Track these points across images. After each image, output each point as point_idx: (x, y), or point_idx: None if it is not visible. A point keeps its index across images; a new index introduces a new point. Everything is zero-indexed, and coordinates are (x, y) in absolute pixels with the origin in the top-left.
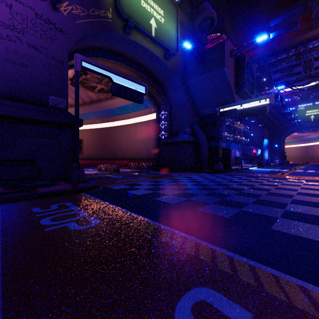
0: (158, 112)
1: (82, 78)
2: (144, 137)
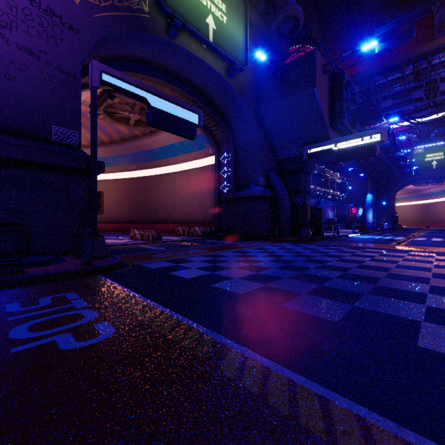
0: (218, 155)
1: (108, 103)
2: (198, 191)
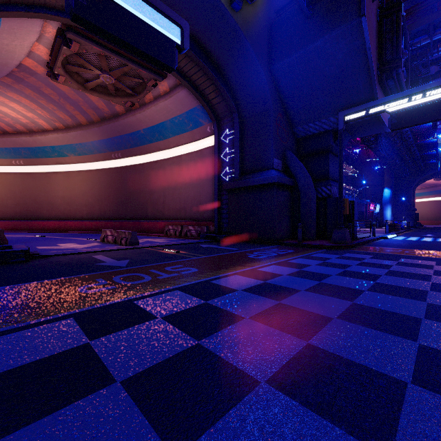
0: (218, 133)
1: (64, 54)
2: (193, 181)
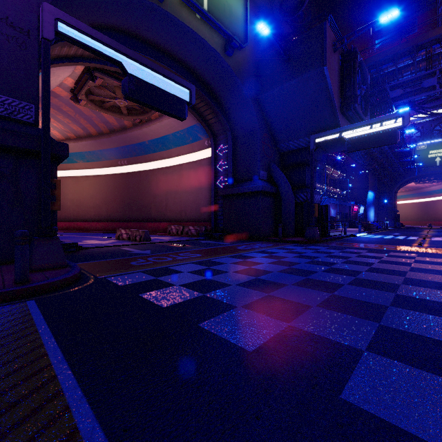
0: (215, 147)
1: (89, 85)
2: (192, 187)
